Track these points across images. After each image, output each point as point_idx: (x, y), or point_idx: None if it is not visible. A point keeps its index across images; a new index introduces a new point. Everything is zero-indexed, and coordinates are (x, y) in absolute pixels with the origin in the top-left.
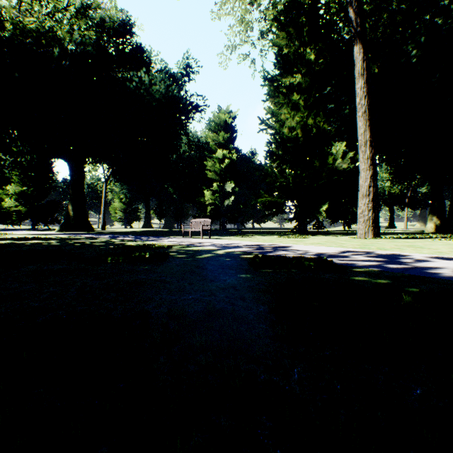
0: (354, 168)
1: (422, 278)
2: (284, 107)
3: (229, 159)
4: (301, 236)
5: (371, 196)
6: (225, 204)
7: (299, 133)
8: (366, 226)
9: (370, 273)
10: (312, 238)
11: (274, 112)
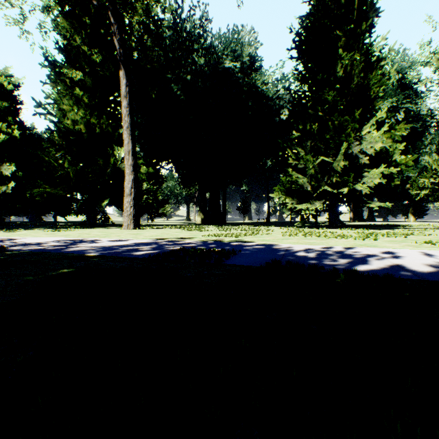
0: (156, 170)
1: (42, 253)
2: (67, 97)
3: (9, 135)
4: (78, 229)
5: (133, 195)
6: (1, 191)
7: (83, 129)
8: (129, 219)
9: (11, 254)
10: (82, 230)
11: (58, 99)
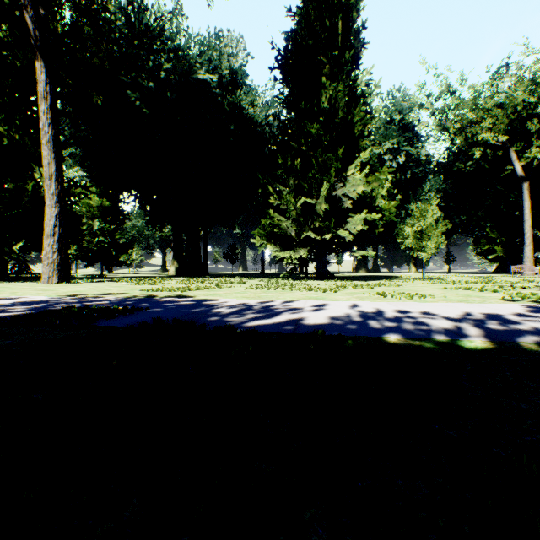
0: (114, 203)
1: None
2: None
3: None
4: None
5: (58, 237)
6: None
7: None
8: (51, 269)
9: None
10: None
11: None
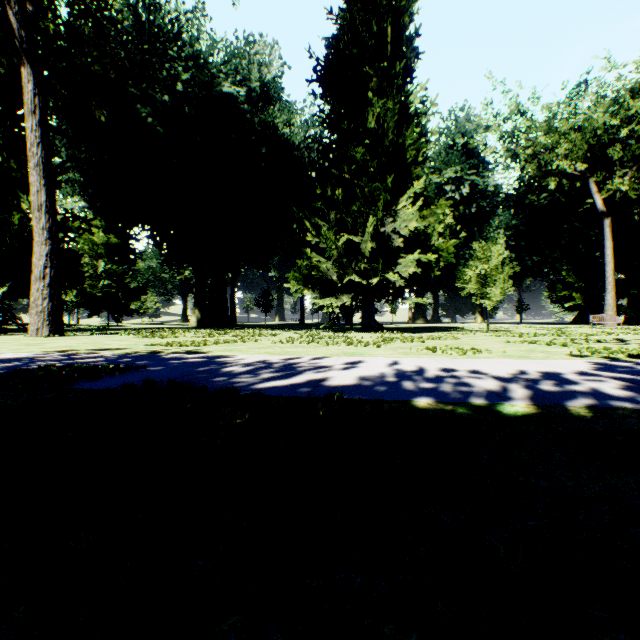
0: (124, 240)
1: None
2: None
3: None
4: None
5: (49, 280)
6: None
7: None
8: (41, 319)
9: None
10: None
11: None
